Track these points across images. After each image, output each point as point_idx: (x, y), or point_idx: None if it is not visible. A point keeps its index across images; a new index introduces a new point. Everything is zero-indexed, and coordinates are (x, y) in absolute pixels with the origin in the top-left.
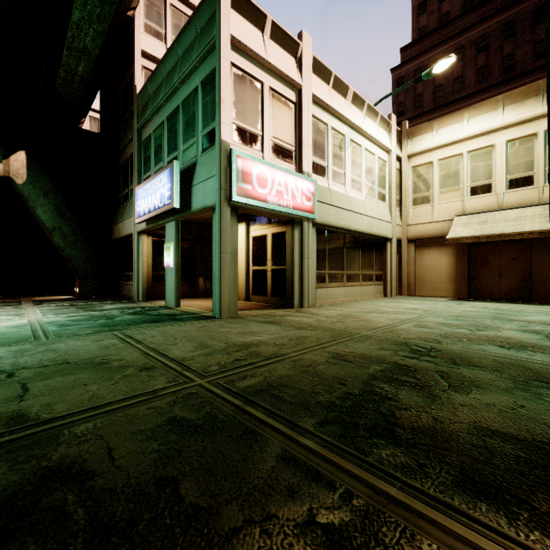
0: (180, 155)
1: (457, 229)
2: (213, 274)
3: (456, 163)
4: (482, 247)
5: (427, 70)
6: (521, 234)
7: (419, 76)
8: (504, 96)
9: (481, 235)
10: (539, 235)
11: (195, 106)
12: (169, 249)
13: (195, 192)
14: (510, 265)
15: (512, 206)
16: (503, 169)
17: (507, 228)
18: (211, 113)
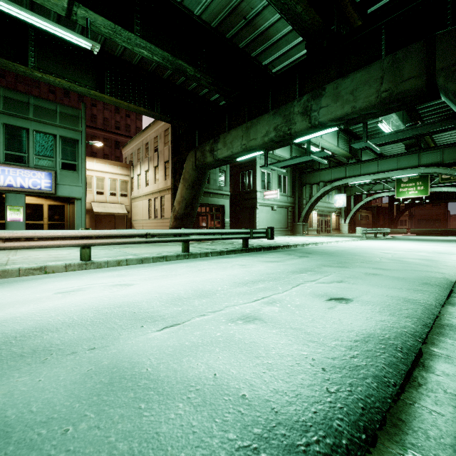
0: (30, 158)
1: (96, 208)
2: (77, 226)
3: (91, 179)
4: (99, 215)
5: (92, 142)
6: (119, 213)
7: (89, 142)
8: (109, 161)
9: (108, 212)
10: (124, 214)
11: (53, 143)
12: (19, 210)
13: (61, 187)
14: (109, 223)
15: (111, 202)
16: (108, 188)
17: (114, 210)
18: (72, 156)
